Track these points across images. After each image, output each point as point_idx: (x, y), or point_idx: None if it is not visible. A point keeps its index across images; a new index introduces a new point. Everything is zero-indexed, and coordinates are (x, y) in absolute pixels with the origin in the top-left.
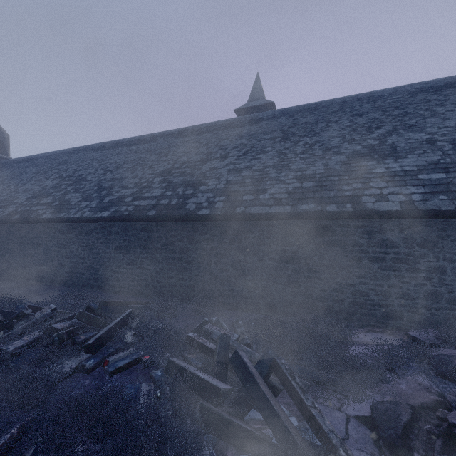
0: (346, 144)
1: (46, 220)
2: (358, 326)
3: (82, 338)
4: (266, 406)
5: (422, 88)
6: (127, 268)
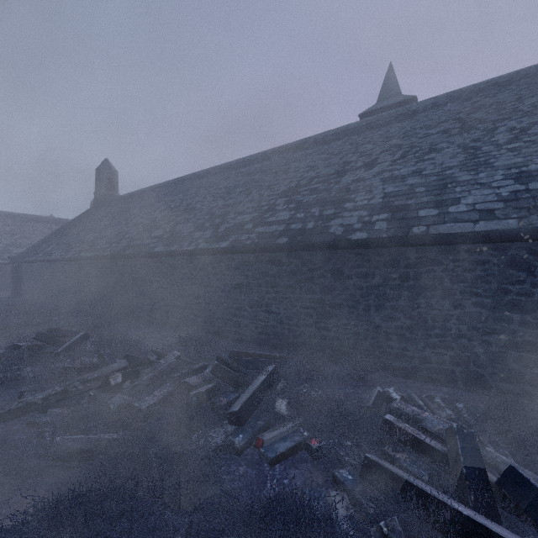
0: None
1: (159, 254)
2: None
3: (222, 401)
4: None
5: None
6: (250, 311)
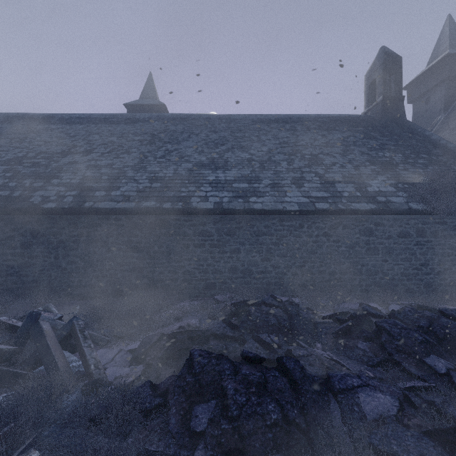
0: (196, 154)
1: None
2: (187, 298)
3: None
4: (47, 354)
5: (261, 119)
6: None
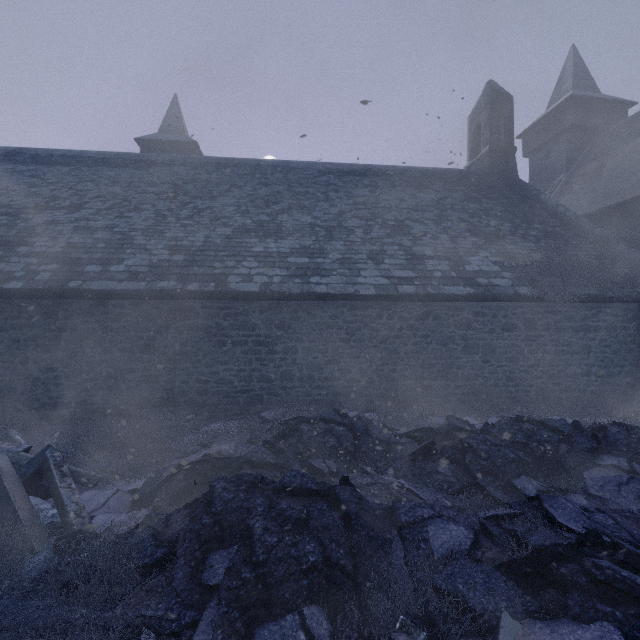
0: (238, 215)
1: None
2: (222, 417)
3: None
4: (2, 500)
5: (331, 170)
6: None
